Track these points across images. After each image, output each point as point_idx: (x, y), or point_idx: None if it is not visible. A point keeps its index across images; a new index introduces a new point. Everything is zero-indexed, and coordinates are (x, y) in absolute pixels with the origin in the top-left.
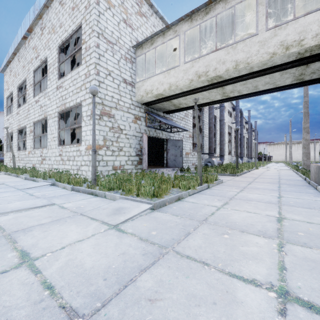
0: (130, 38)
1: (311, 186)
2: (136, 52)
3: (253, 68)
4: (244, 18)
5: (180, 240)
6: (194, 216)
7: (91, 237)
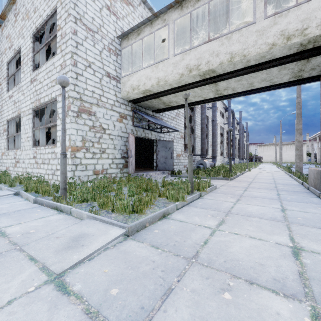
0: (115, 28)
1: (312, 193)
2: (122, 44)
3: (249, 62)
4: (239, 9)
5: (153, 312)
6: (180, 247)
7: (2, 309)
